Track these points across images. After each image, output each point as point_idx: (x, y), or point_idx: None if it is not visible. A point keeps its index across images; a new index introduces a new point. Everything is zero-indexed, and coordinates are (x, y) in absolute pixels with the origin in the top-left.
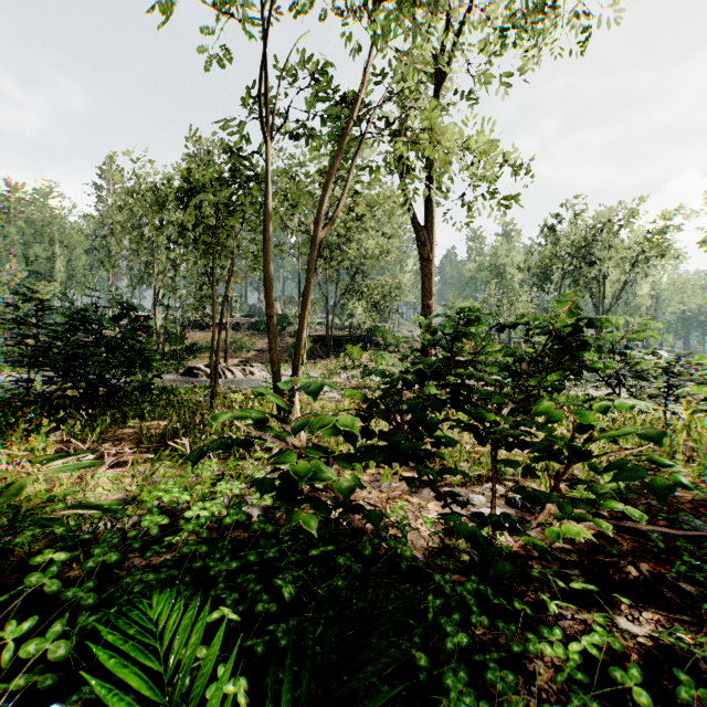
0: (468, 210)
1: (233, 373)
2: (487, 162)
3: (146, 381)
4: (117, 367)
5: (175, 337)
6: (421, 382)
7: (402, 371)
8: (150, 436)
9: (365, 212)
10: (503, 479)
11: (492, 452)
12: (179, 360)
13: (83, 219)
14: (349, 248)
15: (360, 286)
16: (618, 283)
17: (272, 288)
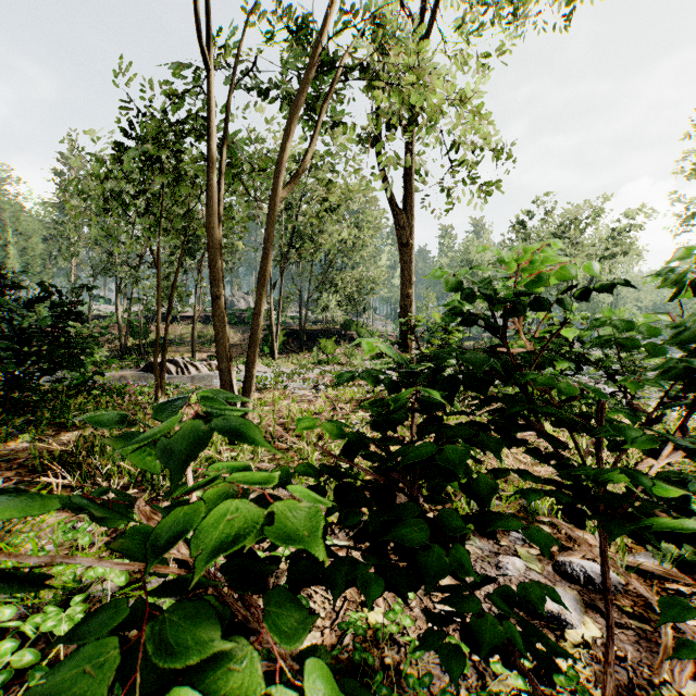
0: (448, 196)
1: (198, 369)
2: (483, 122)
3: (80, 379)
4: (37, 363)
5: (138, 330)
6: (447, 395)
7: (404, 372)
8: (58, 455)
9: (339, 202)
10: (534, 521)
11: (605, 542)
12: (143, 355)
13: (41, 205)
14: (323, 239)
15: (334, 279)
16: (583, 279)
17: (219, 261)
